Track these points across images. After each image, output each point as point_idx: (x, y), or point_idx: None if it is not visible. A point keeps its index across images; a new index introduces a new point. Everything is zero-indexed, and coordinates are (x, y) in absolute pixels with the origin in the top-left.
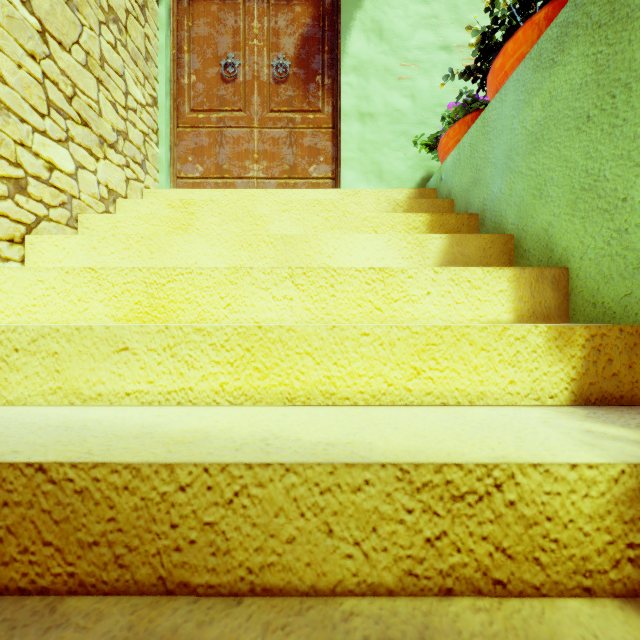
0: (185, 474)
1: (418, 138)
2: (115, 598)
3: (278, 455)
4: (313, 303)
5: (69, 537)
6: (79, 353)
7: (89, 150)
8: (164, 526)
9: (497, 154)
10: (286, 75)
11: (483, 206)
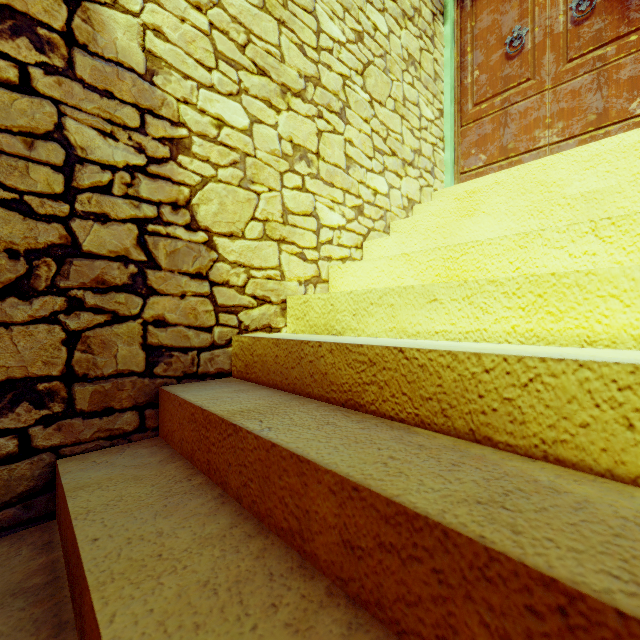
0: (489, 361)
1: None
2: (442, 435)
3: (571, 357)
4: (626, 255)
5: (415, 392)
6: (405, 304)
7: (396, 173)
8: (473, 395)
9: None
10: (591, 8)
11: None
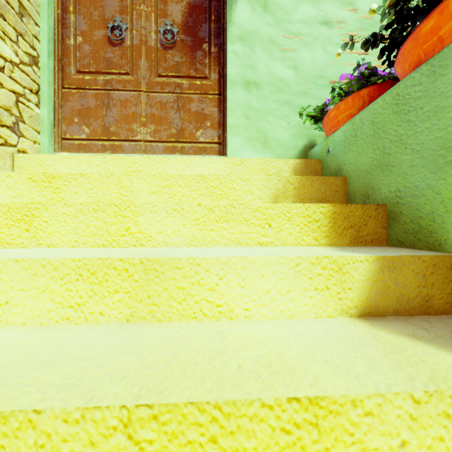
0: None
1: (304, 109)
2: None
3: None
4: None
5: None
6: None
7: None
8: None
9: (424, 141)
10: (173, 41)
11: (396, 198)
